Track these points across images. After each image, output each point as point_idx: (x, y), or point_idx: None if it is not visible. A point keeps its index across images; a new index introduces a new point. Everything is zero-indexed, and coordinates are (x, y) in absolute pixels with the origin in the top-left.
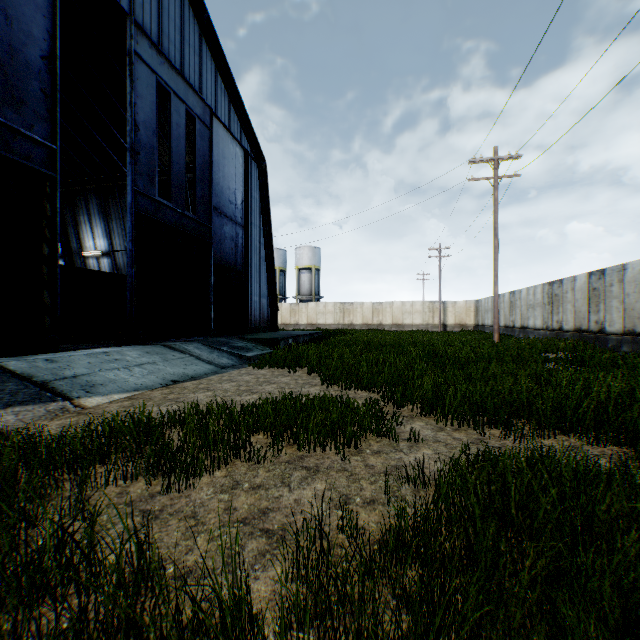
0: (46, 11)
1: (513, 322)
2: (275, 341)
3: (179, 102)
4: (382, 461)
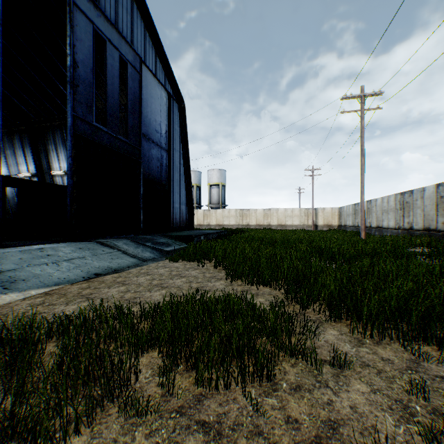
0: None
1: (370, 223)
2: (190, 238)
3: (113, 49)
4: (307, 409)
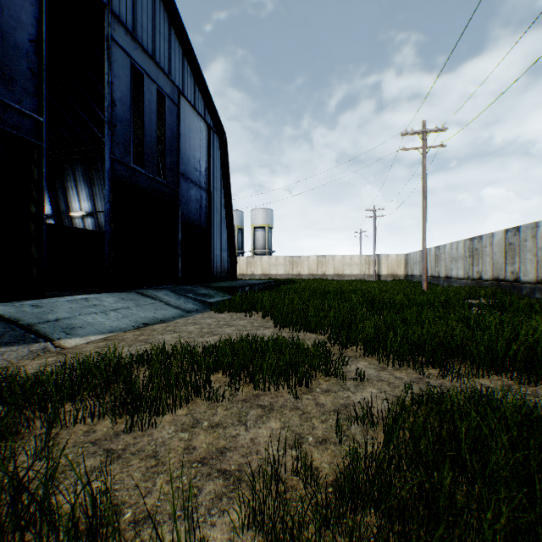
0: (33, 0)
1: (438, 272)
2: (234, 289)
3: (151, 82)
4: (331, 400)
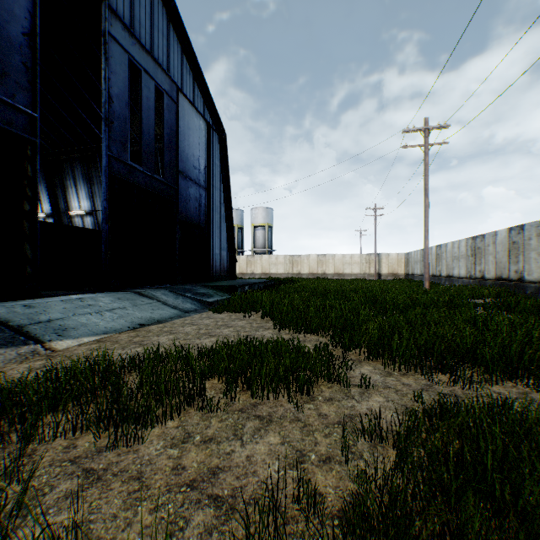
0: None
1: (439, 272)
2: (233, 288)
3: (149, 79)
4: (335, 409)
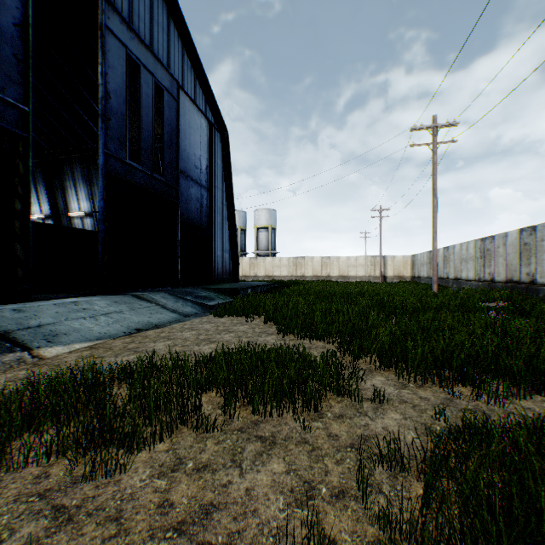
0: None
1: (447, 274)
2: (235, 291)
3: (148, 75)
4: (346, 429)
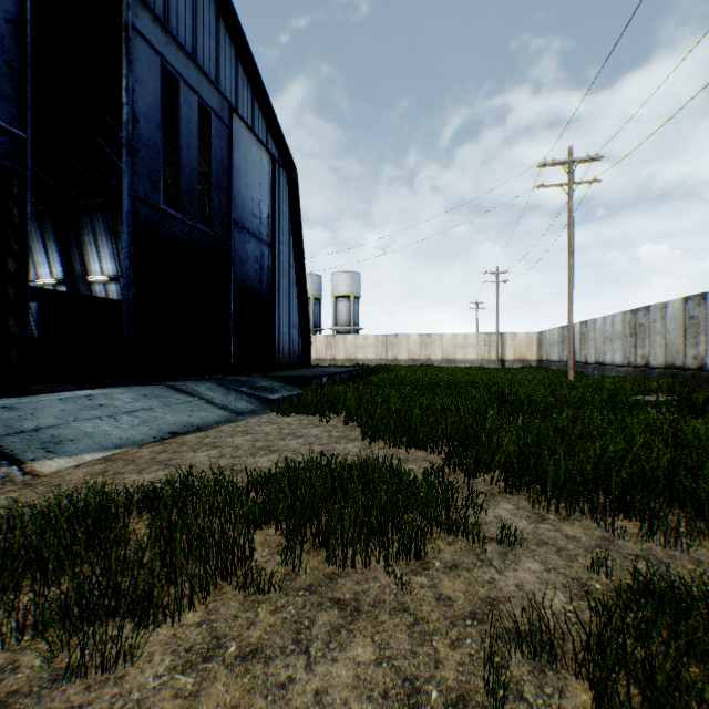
0: None
1: (585, 357)
2: (306, 380)
3: (190, 92)
4: (463, 587)
